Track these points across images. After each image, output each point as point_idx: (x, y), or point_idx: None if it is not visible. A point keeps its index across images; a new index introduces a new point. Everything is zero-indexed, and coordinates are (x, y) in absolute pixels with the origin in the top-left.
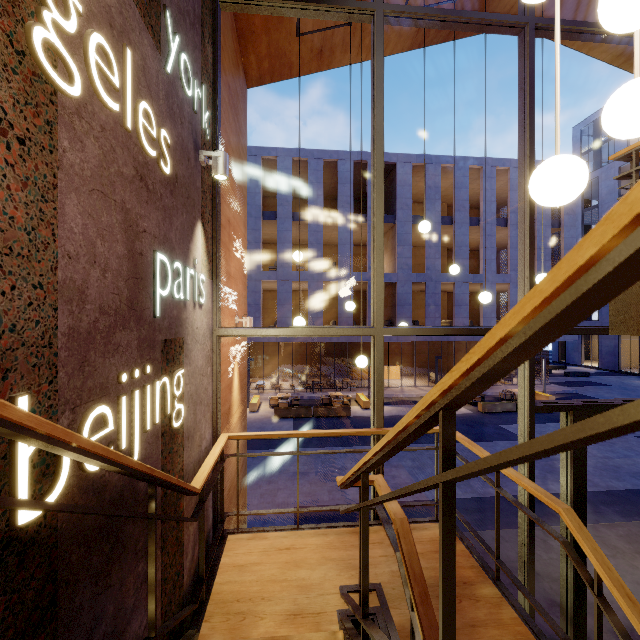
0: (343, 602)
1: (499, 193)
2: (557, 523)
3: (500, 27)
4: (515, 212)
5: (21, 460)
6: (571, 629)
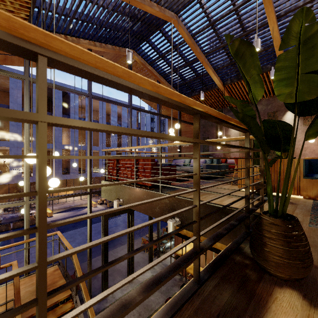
0: None
1: (120, 112)
2: (121, 246)
3: (80, 94)
4: (124, 122)
5: None
6: (103, 281)
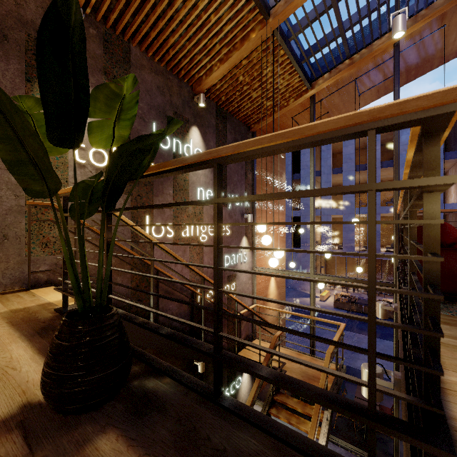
0: (276, 365)
1: None
2: None
3: None
4: None
5: (199, 297)
6: None
